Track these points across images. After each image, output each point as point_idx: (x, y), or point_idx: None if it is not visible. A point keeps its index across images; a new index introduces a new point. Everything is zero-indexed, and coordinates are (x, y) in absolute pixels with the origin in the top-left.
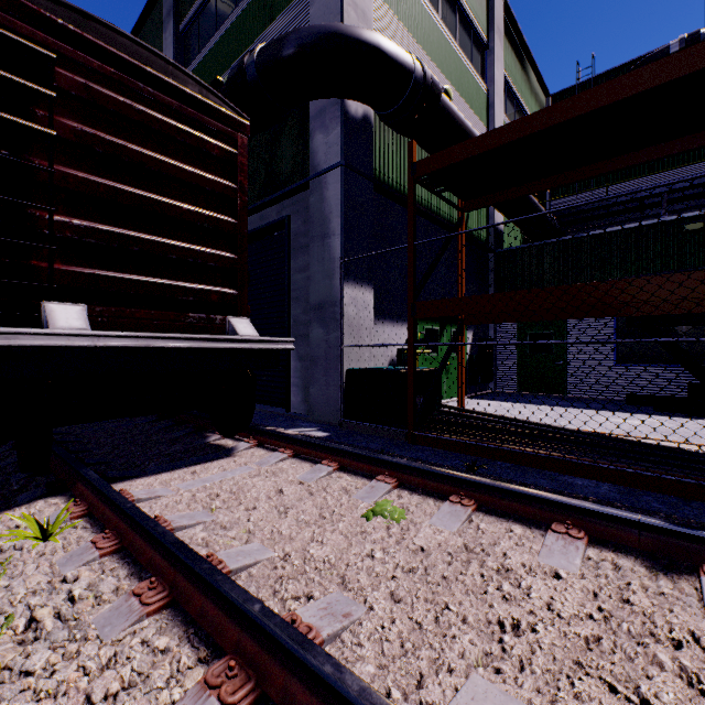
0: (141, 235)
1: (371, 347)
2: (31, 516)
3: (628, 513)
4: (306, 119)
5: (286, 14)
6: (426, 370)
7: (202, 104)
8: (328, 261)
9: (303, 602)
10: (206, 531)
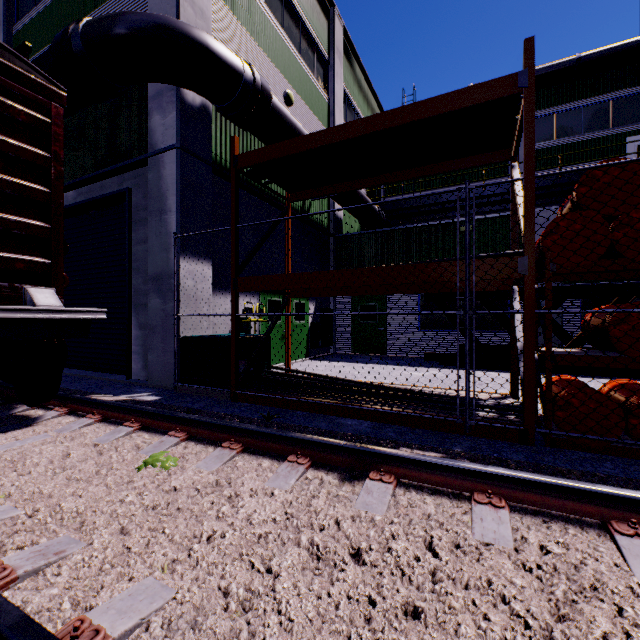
0: None
1: (210, 316)
2: None
3: (337, 441)
4: (147, 98)
5: None
6: (255, 337)
7: (3, 66)
8: (165, 236)
9: (24, 549)
10: None
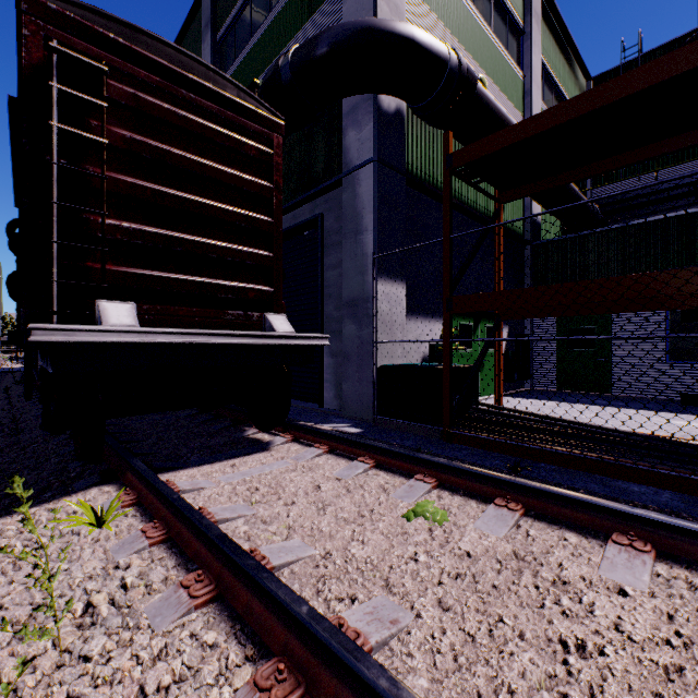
0: (184, 235)
1: (404, 343)
2: (86, 502)
3: None
4: (339, 117)
5: (319, 15)
6: (462, 367)
7: (240, 106)
8: (361, 257)
9: (347, 604)
10: (248, 525)
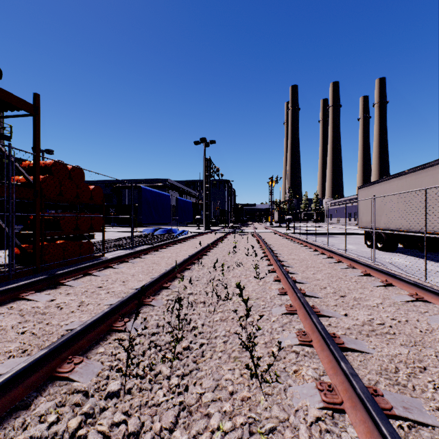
0: None
1: None
2: None
3: (39, 278)
4: None
5: None
6: None
7: None
8: None
9: None
10: None
